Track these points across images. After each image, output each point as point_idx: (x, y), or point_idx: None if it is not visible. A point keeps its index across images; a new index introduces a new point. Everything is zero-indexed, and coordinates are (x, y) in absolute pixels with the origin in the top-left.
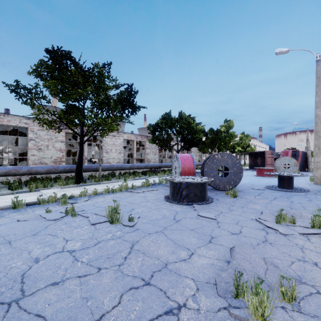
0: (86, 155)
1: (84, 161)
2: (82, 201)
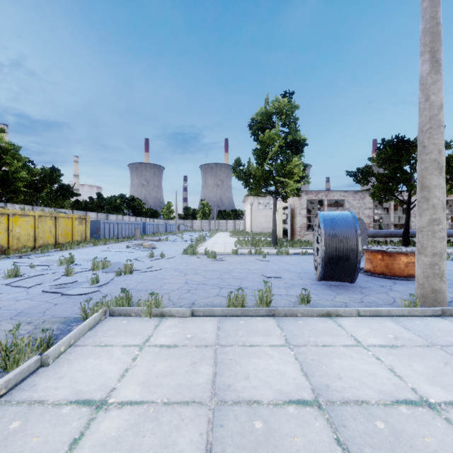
0: (392, 221)
1: (390, 227)
2: None
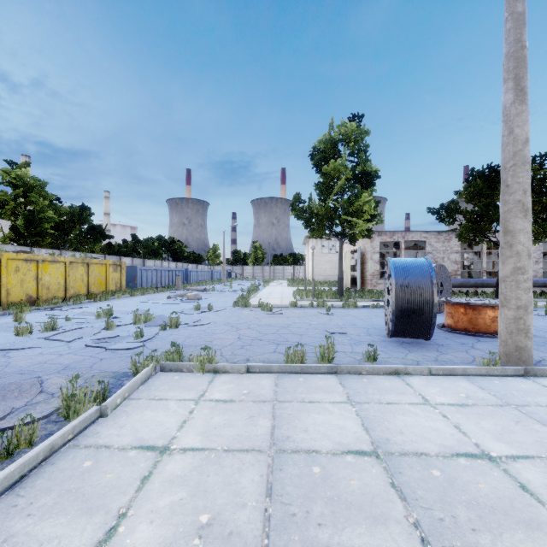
0: (484, 267)
1: (482, 274)
2: (540, 310)
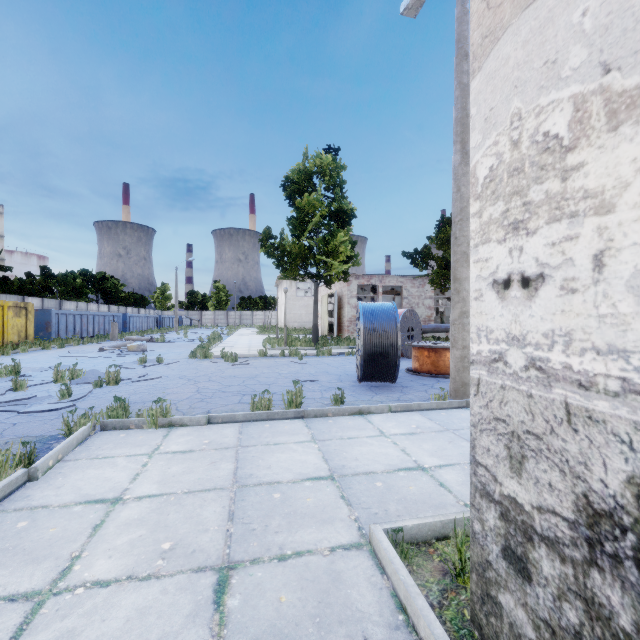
0: None
1: None
2: None
